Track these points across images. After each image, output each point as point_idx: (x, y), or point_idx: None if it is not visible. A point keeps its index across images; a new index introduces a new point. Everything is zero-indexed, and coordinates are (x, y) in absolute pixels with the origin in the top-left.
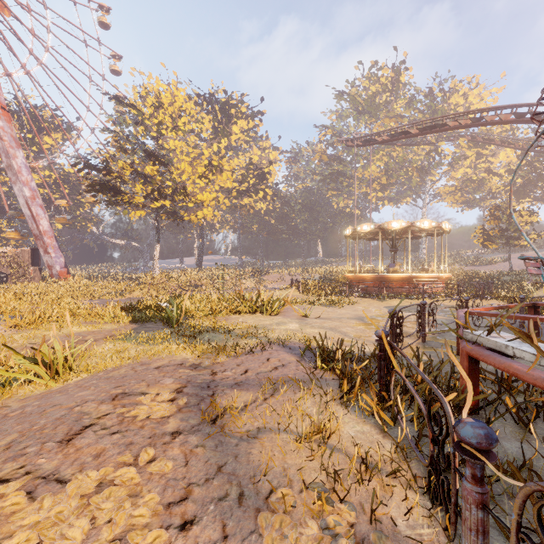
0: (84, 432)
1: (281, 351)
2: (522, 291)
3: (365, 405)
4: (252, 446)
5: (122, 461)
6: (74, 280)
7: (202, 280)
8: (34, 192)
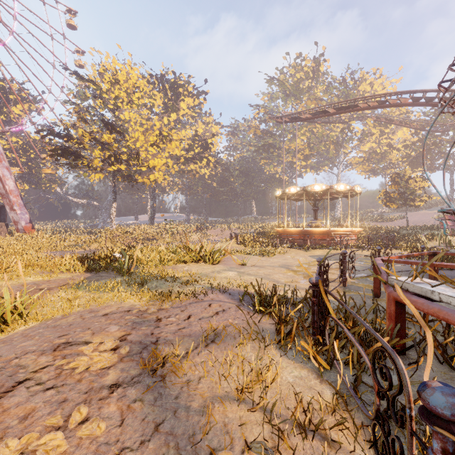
0: (16, 388)
1: (222, 297)
2: (417, 242)
3: (301, 349)
4: (192, 398)
5: (50, 424)
6: (38, 234)
7: (154, 234)
8: (0, 155)
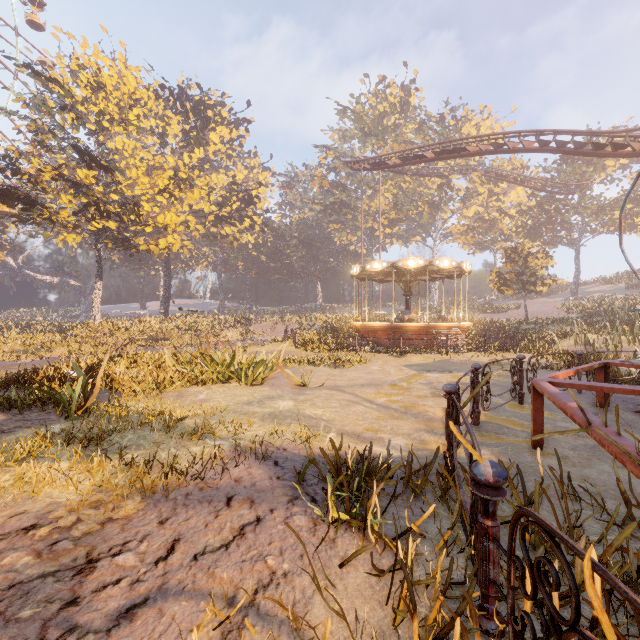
0: None
1: (259, 473)
2: (545, 341)
3: None
4: None
5: None
6: None
7: (166, 332)
8: None
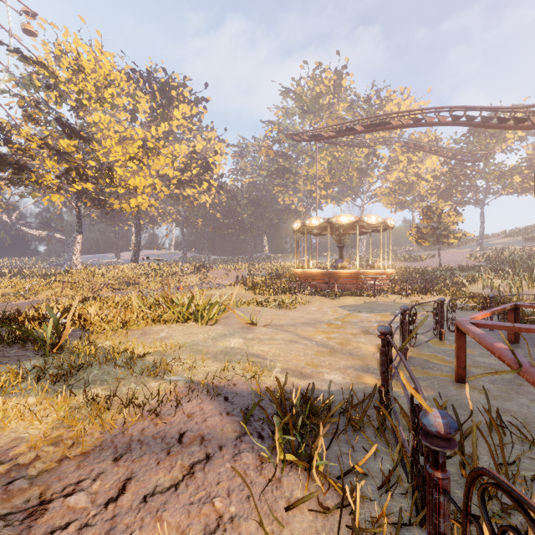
0: None
1: (210, 409)
2: (456, 285)
3: None
4: None
5: None
6: None
7: (136, 277)
8: None
